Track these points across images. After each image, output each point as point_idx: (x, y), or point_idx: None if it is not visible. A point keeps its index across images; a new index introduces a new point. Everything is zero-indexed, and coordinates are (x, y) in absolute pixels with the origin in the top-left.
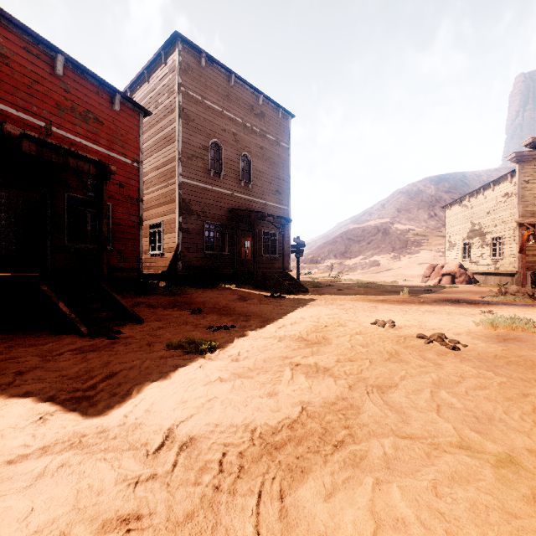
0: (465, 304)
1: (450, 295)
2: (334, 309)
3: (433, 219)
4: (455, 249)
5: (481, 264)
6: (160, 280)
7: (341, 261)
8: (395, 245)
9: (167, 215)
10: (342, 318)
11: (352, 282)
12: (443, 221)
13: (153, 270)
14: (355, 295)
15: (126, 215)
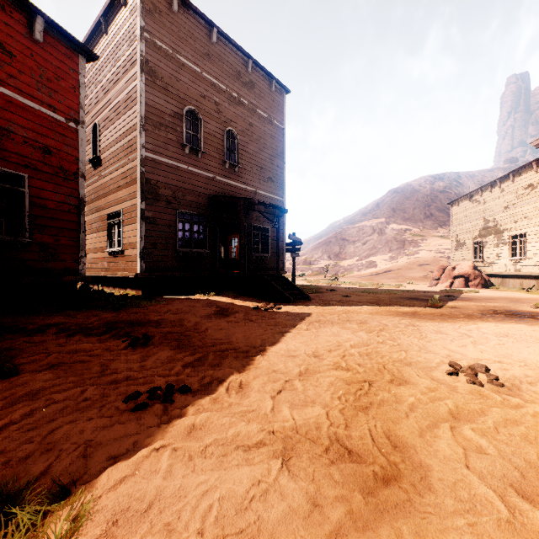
0: (531, 319)
1: (485, 303)
2: (358, 332)
3: (429, 219)
4: (463, 248)
5: (497, 265)
6: (120, 284)
7: (335, 262)
8: (392, 246)
9: (128, 201)
10: (383, 356)
11: (353, 285)
12: (439, 221)
13: (111, 273)
14: (370, 304)
15: (57, 194)
